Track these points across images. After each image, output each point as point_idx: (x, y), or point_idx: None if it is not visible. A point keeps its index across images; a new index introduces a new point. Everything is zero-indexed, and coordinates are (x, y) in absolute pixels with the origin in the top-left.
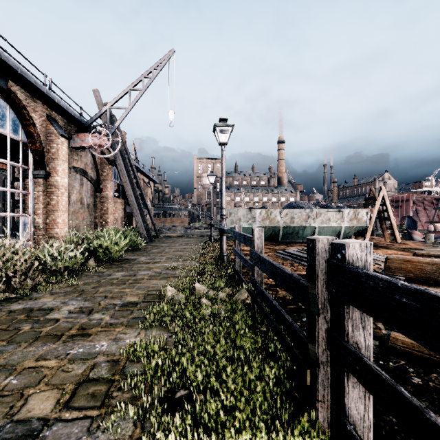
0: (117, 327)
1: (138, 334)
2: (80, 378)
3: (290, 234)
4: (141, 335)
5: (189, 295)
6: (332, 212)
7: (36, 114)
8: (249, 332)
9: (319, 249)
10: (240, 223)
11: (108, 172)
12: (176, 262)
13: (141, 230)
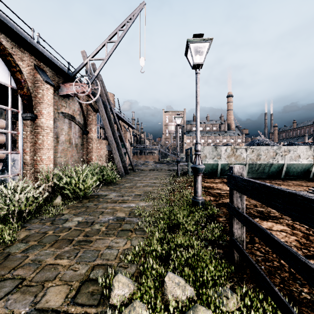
0: None
1: None
2: None
3: (255, 170)
4: None
5: (154, 306)
6: (302, 148)
7: (23, 63)
8: None
9: None
10: (205, 160)
11: (92, 118)
12: (143, 202)
13: (119, 165)
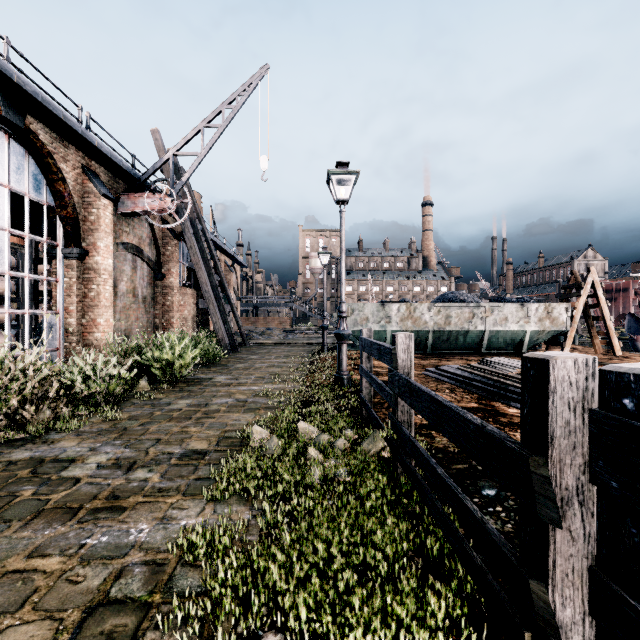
0: (169, 496)
1: (202, 510)
2: (94, 597)
3: (444, 341)
4: (207, 513)
5: (288, 440)
6: (510, 307)
7: (67, 165)
8: (390, 516)
9: (556, 381)
10: (367, 325)
11: (173, 250)
12: (270, 385)
13: (221, 335)
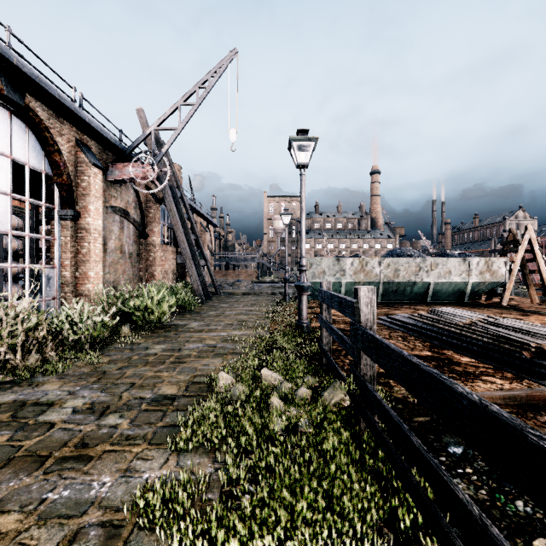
0: (135, 445)
1: (165, 462)
2: None
3: (393, 292)
4: (170, 465)
5: (252, 387)
6: (454, 261)
7: (62, 138)
8: (355, 478)
9: None
10: (324, 278)
11: (155, 213)
12: (237, 331)
13: (196, 286)
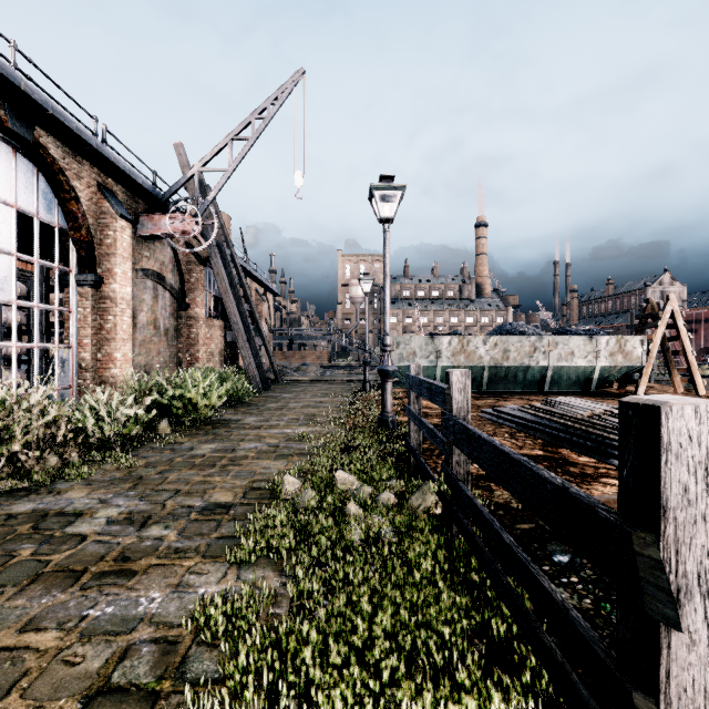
0: (186, 558)
1: (224, 576)
2: (93, 684)
3: (502, 378)
4: (230, 579)
5: (324, 493)
6: (577, 340)
7: (80, 182)
8: (444, 588)
9: (671, 434)
10: (414, 360)
11: (198, 277)
12: (305, 428)
13: (251, 371)
